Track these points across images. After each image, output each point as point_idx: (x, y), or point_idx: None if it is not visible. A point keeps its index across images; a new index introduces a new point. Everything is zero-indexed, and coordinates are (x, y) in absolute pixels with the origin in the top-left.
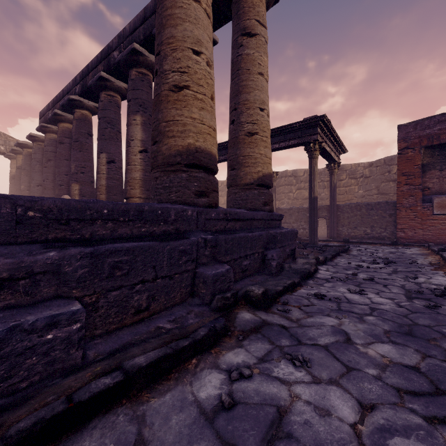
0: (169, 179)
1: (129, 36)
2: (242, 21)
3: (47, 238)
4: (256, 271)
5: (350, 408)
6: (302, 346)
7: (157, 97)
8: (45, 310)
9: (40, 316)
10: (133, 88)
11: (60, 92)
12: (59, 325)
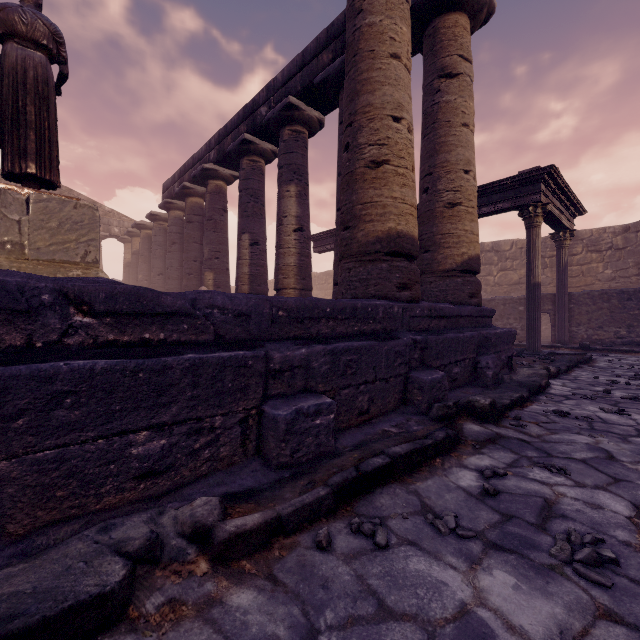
0: (367, 270)
1: (282, 87)
2: (440, 59)
3: (288, 336)
4: (466, 382)
5: (623, 506)
6: (554, 458)
7: (349, 175)
8: (306, 400)
9: (306, 404)
10: (286, 152)
11: (189, 160)
12: (321, 413)
